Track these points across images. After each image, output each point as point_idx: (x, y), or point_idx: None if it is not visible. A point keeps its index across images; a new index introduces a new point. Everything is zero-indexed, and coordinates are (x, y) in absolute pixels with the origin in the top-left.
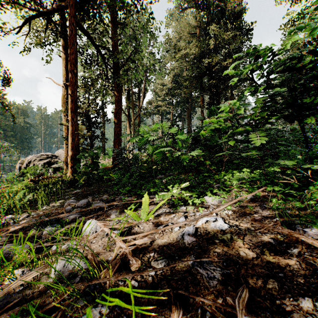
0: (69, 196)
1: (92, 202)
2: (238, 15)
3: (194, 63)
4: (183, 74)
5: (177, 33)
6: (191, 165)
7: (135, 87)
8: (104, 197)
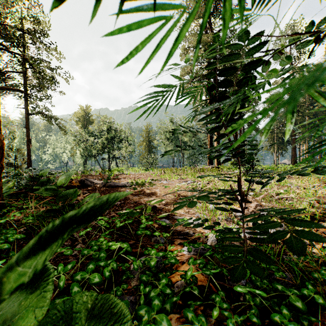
0: None
1: None
2: None
3: None
4: None
5: None
6: None
7: None
8: None
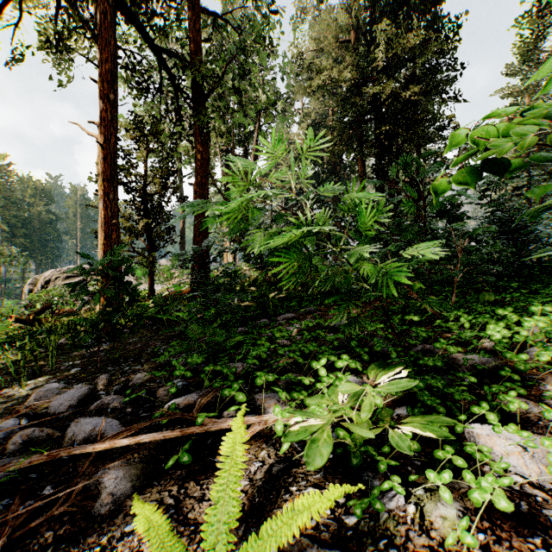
0: (73, 361)
1: (98, 395)
2: (433, 3)
3: (346, 99)
4: (325, 122)
5: (316, 42)
6: (354, 290)
7: (238, 144)
8: (137, 377)
